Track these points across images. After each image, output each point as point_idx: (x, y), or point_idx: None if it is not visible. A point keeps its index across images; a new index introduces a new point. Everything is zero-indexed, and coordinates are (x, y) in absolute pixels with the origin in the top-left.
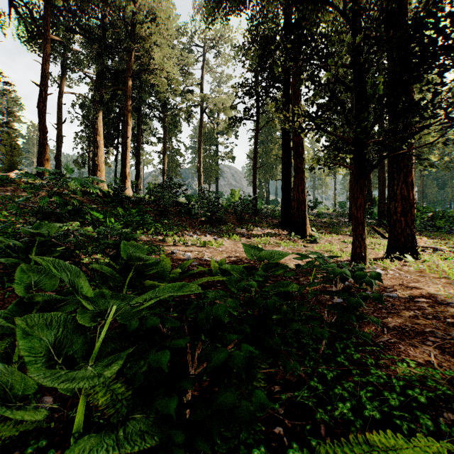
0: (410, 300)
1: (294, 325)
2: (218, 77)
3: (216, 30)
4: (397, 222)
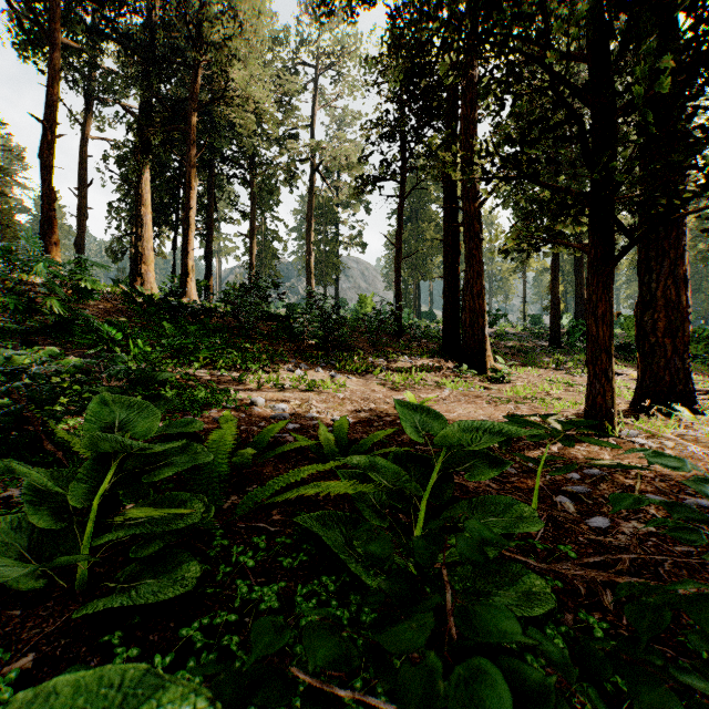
0: None
1: None
2: (339, 117)
3: (336, 39)
4: (657, 347)
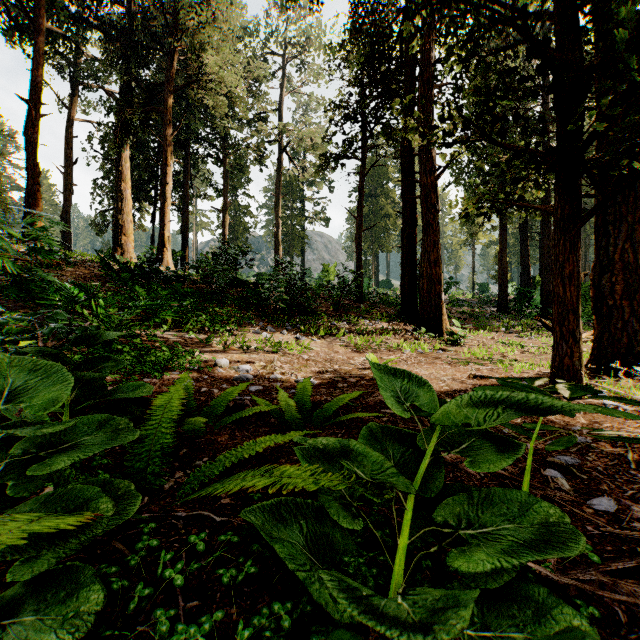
0: None
1: None
2: (305, 102)
3: (302, 30)
4: (614, 309)
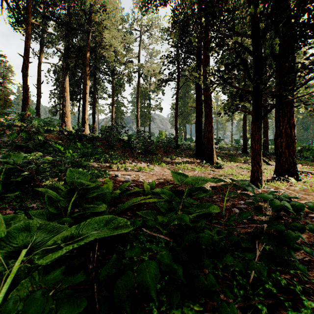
0: (304, 215)
1: (227, 259)
2: (151, 52)
3: (149, 19)
4: (282, 153)
